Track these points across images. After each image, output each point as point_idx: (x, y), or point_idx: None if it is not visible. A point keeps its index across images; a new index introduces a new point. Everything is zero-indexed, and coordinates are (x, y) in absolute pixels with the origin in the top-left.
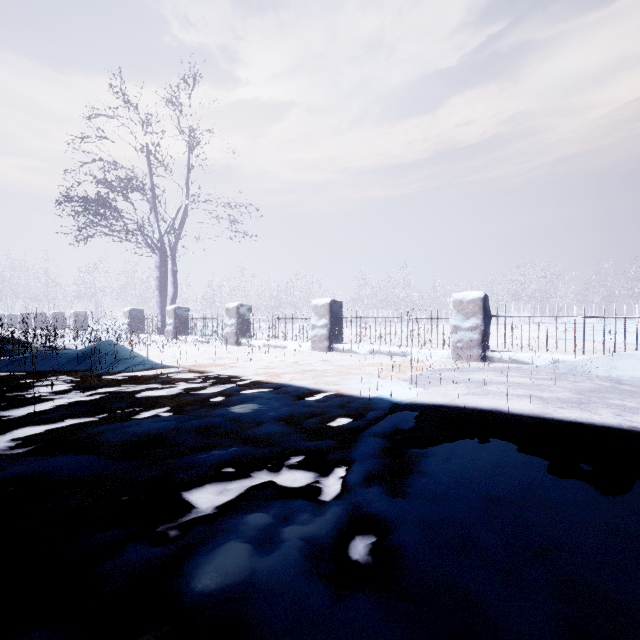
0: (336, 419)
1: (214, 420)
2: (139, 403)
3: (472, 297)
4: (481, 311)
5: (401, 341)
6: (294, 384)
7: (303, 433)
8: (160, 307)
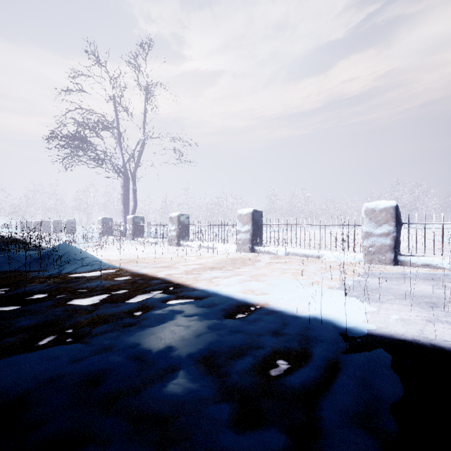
0: (273, 360)
1: (113, 362)
2: (51, 319)
3: (384, 206)
4: (393, 219)
5: (314, 245)
6: (221, 293)
7: (229, 402)
8: (124, 216)
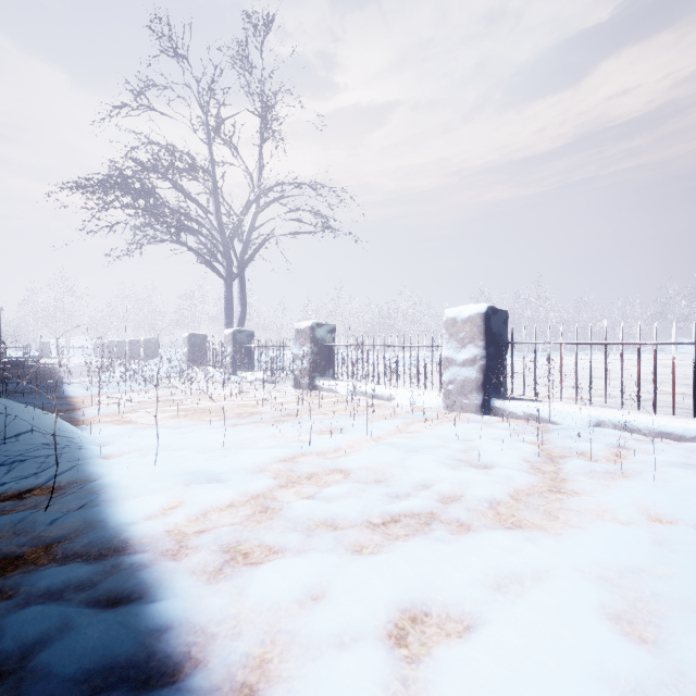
0: None
1: None
2: None
3: None
4: None
5: (694, 404)
6: None
7: None
8: None
